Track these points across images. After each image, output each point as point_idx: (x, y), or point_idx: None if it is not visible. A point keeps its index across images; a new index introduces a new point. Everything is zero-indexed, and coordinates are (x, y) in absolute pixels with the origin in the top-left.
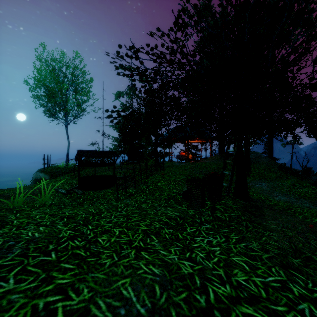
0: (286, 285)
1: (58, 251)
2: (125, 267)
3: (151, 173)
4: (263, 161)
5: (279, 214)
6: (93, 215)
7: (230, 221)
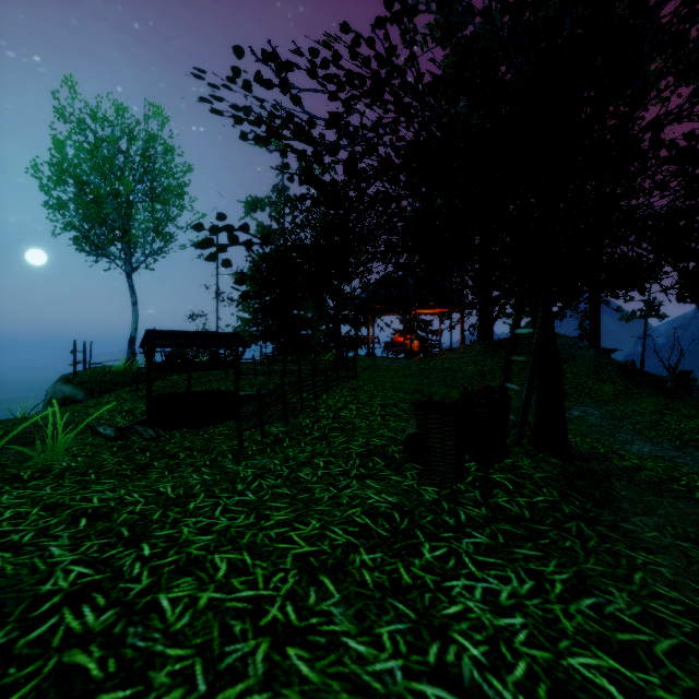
0: None
1: (10, 662)
2: None
3: (326, 385)
4: (582, 357)
5: (655, 495)
6: (166, 507)
7: (535, 521)
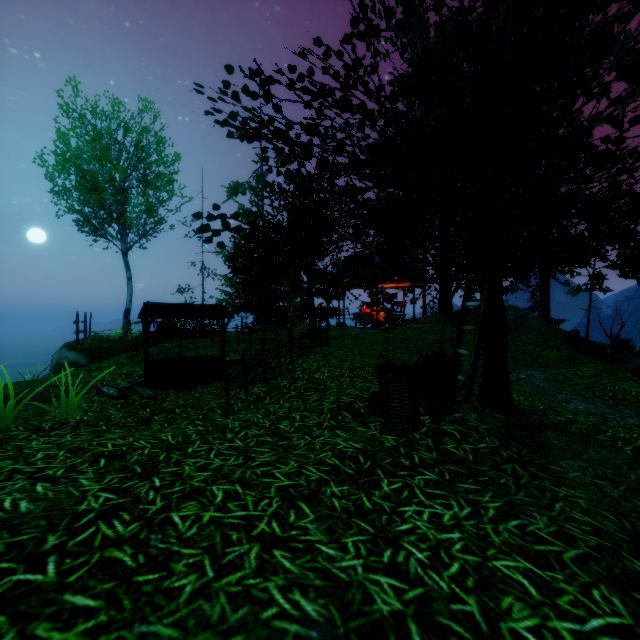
0: None
1: (65, 555)
2: (230, 599)
3: (302, 351)
4: (532, 326)
5: (582, 443)
6: (169, 450)
7: (477, 463)
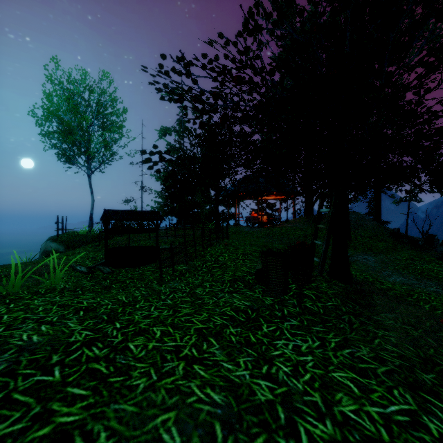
0: (418, 418)
1: (65, 366)
2: (168, 391)
3: (210, 242)
4: (367, 226)
5: (396, 303)
6: (124, 306)
7: (326, 314)
